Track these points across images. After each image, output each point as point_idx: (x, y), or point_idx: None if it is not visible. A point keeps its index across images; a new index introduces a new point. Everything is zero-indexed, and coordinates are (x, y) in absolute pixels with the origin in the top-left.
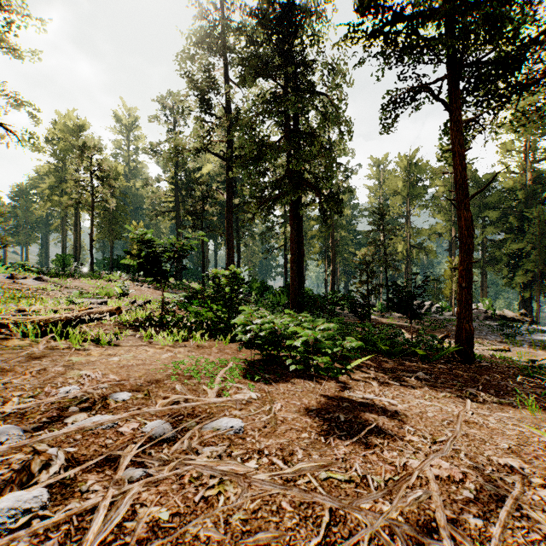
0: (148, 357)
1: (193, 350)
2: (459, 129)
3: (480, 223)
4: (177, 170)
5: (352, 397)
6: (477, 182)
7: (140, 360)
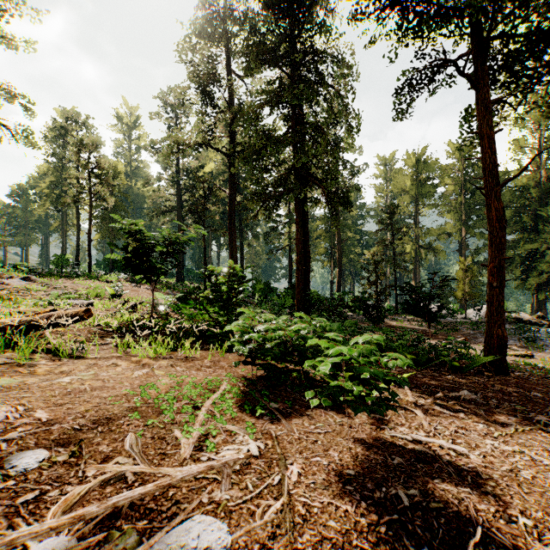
0: (113, 376)
1: (179, 363)
2: (489, 107)
3: None
4: (178, 168)
5: (398, 439)
6: None
7: (100, 381)
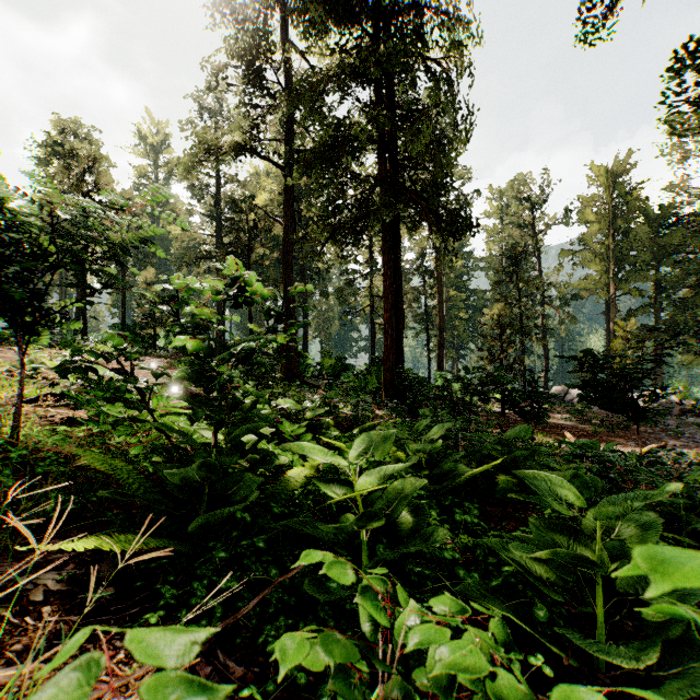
0: None
1: None
2: None
3: (653, 275)
4: (216, 197)
5: None
6: (648, 215)
7: None
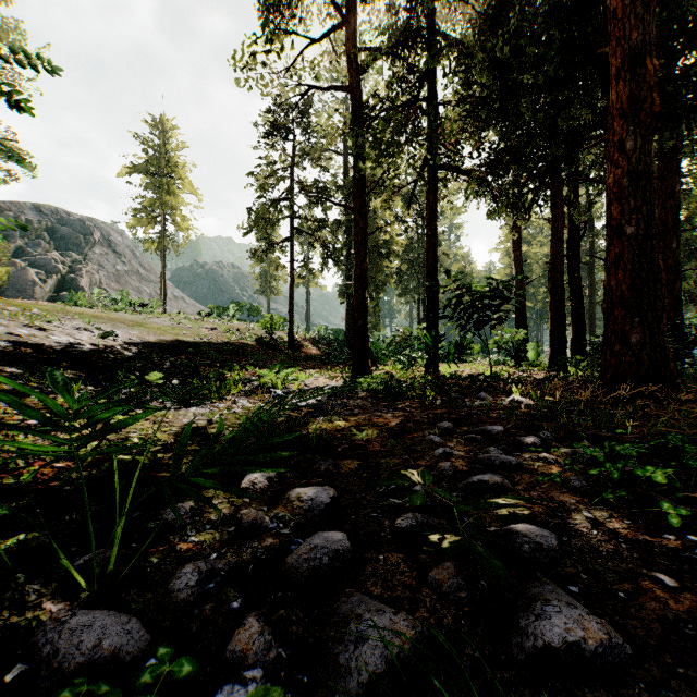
0: None
1: None
2: None
3: None
4: None
5: None
6: None
7: None
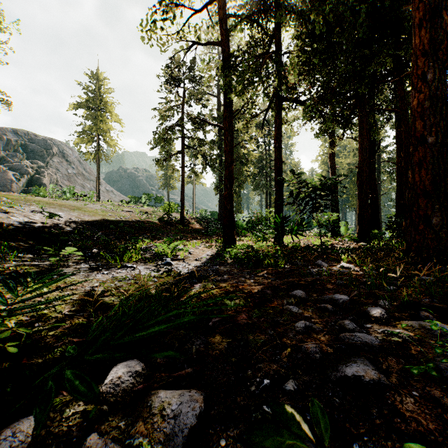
0: None
1: None
2: None
3: None
4: None
5: None
6: None
7: None
